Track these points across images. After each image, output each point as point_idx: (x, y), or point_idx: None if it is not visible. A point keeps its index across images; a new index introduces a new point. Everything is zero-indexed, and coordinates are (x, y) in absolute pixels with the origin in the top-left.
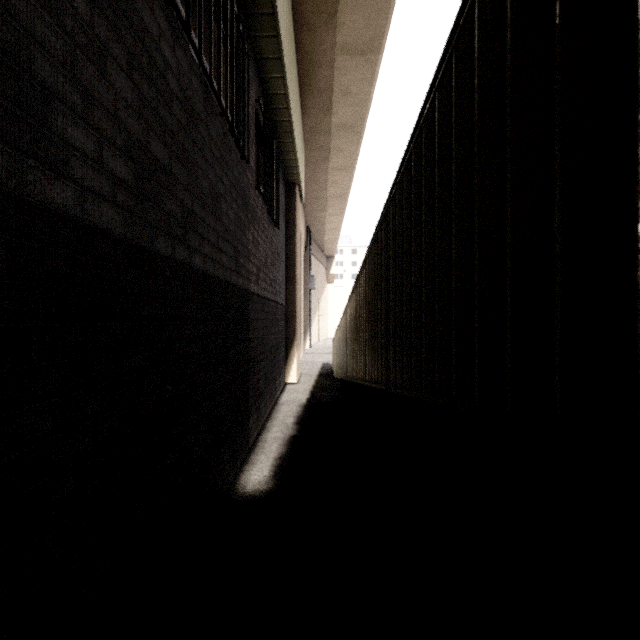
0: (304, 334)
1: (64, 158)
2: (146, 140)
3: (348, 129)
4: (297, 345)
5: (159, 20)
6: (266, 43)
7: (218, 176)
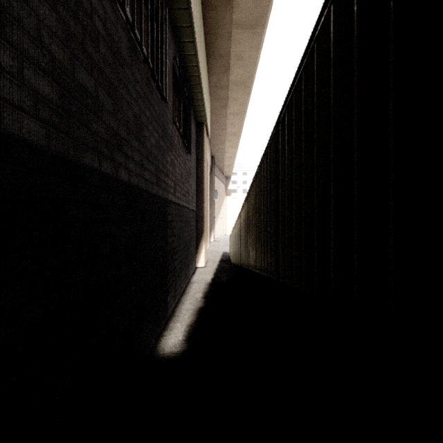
0: (210, 231)
1: None
2: (72, 68)
3: (241, 84)
4: (204, 239)
5: None
6: (180, 14)
7: (141, 109)
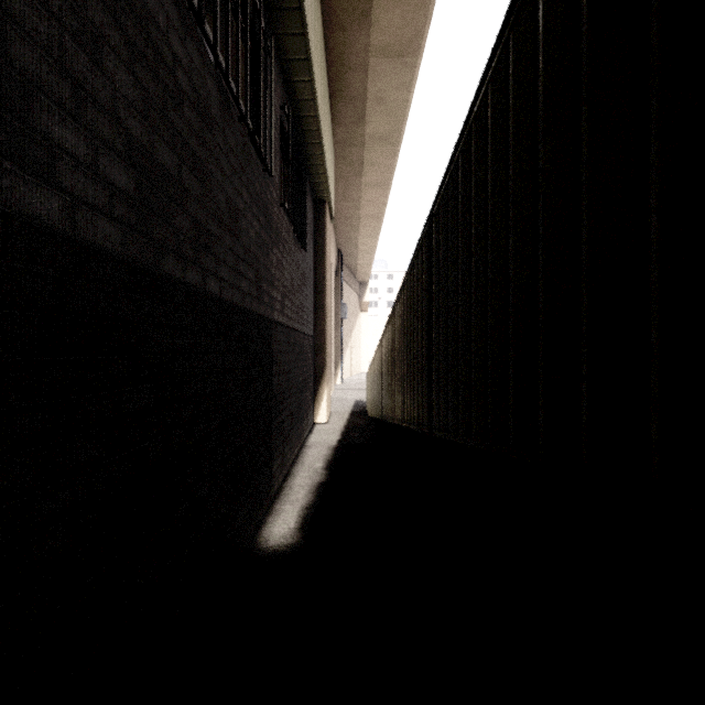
0: (335, 368)
1: (49, 162)
2: (151, 145)
3: (383, 140)
4: (327, 380)
5: (167, 8)
6: (292, 42)
7: (237, 190)
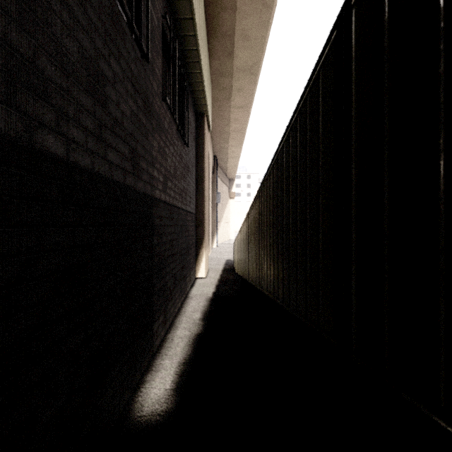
0: (212, 236)
1: None
2: None
3: (247, 71)
4: (205, 246)
5: None
6: None
7: (101, 53)
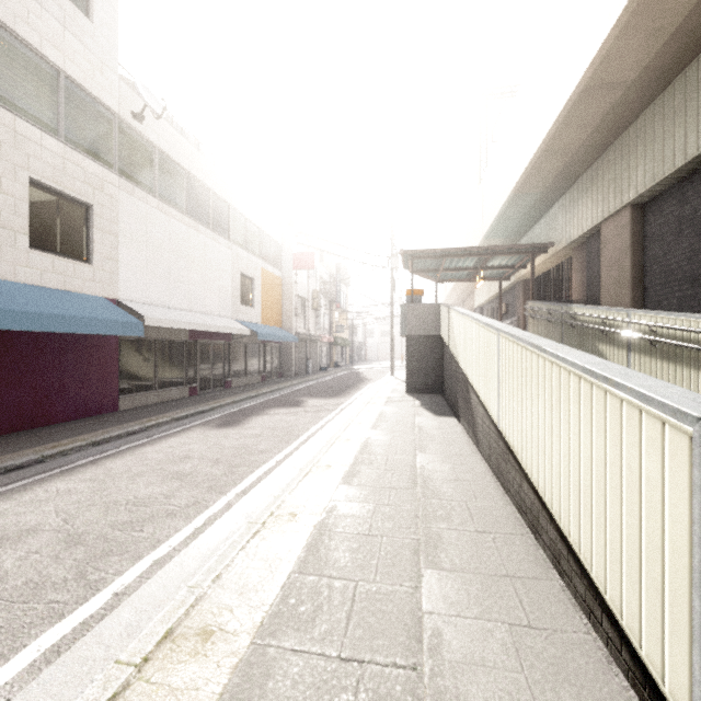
0: None
1: None
2: None
3: None
4: None
5: None
6: None
7: None
